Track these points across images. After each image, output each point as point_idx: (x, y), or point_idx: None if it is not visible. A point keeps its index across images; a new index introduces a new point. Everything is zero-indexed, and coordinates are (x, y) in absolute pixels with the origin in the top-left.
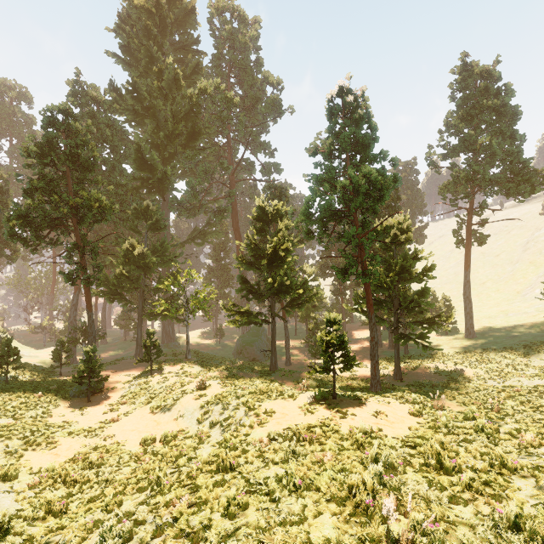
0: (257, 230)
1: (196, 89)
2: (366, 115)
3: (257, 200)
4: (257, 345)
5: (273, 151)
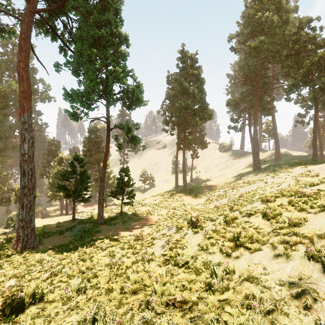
0: (58, 165)
1: (10, 89)
2: (101, 136)
3: (59, 154)
4: (42, 211)
5: (41, 114)
